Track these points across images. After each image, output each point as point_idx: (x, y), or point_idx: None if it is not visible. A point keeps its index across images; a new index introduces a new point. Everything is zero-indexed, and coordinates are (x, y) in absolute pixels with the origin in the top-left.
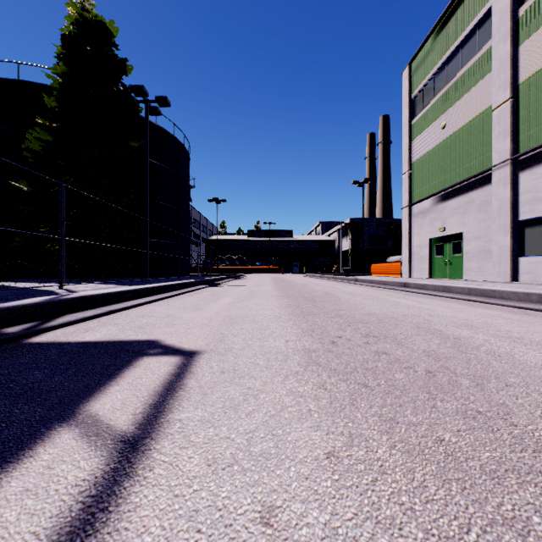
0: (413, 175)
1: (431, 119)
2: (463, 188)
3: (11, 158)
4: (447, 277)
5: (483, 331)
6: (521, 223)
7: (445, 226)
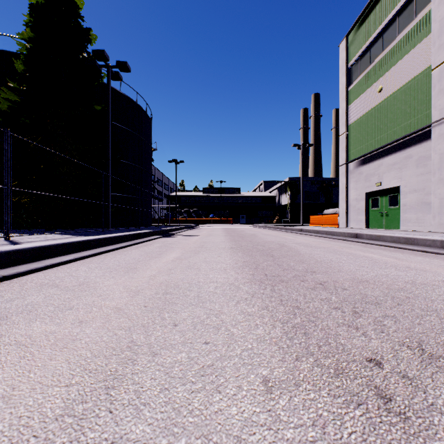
0: (350, 136)
1: (367, 84)
2: (400, 145)
3: None
4: (383, 227)
5: None
6: None
7: (382, 181)
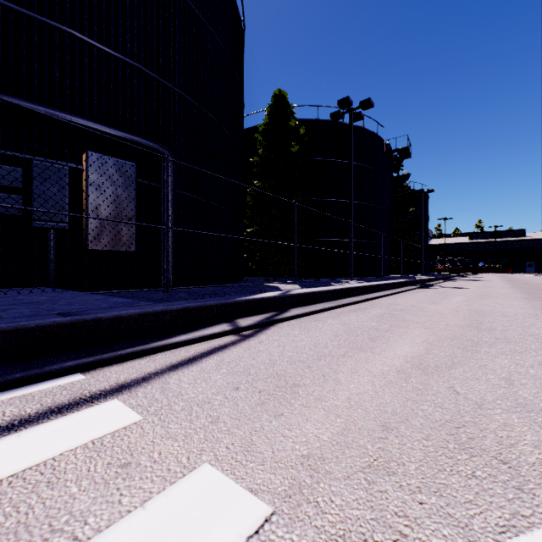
0: None
1: None
2: None
3: None
4: None
5: None
6: None
7: None
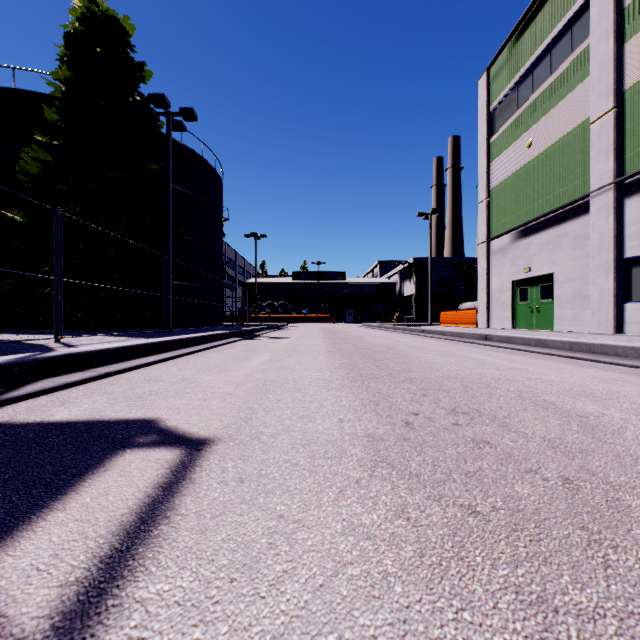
0: (492, 204)
1: (514, 136)
2: (554, 219)
3: (5, 184)
4: (534, 327)
5: (614, 404)
6: (627, 262)
7: (532, 266)
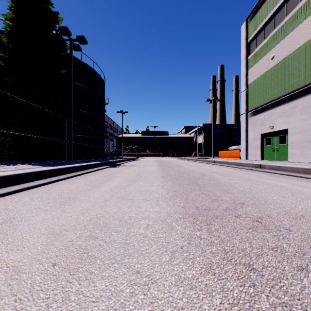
0: (249, 92)
1: (262, 54)
2: (288, 98)
3: None
4: (275, 159)
5: None
6: None
7: (274, 125)
